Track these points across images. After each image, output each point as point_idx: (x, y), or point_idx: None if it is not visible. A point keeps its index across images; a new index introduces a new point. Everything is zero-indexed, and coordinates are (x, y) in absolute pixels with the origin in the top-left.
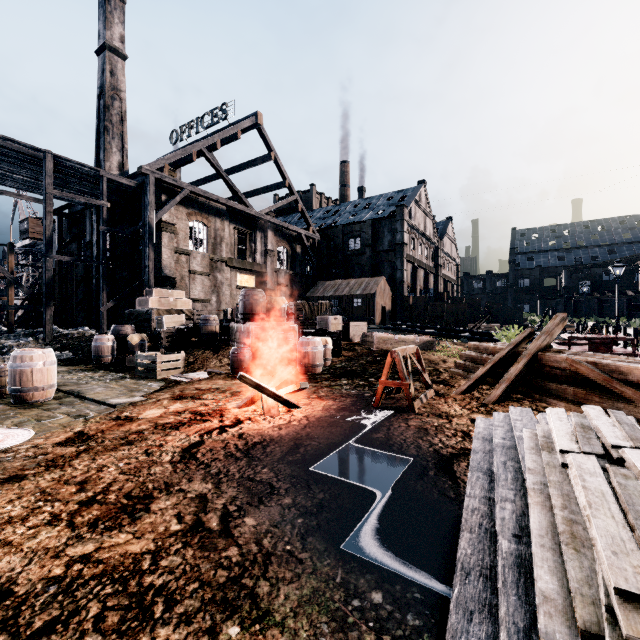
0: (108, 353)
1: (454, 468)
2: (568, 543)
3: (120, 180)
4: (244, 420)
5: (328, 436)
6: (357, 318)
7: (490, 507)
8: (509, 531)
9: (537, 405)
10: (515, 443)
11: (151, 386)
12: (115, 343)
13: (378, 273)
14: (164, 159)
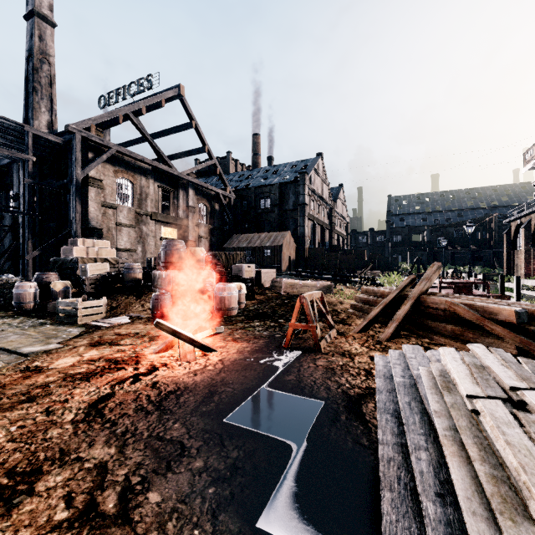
0: (30, 300)
1: (363, 410)
2: (502, 511)
3: (46, 136)
4: (160, 367)
5: (242, 381)
6: (267, 266)
7: (404, 455)
8: (431, 489)
9: (422, 341)
10: (414, 381)
11: (70, 332)
12: (38, 290)
13: (284, 228)
14: (91, 119)
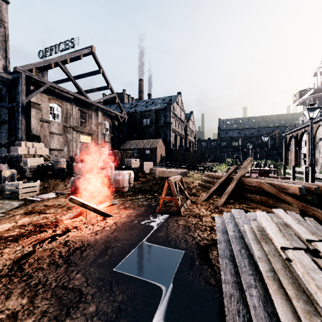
0: None
1: (210, 256)
2: None
3: (0, 74)
4: (71, 229)
5: (129, 237)
6: (147, 160)
7: (240, 291)
8: (263, 321)
9: (242, 206)
10: (241, 234)
11: (12, 204)
12: None
13: (158, 137)
14: (32, 64)
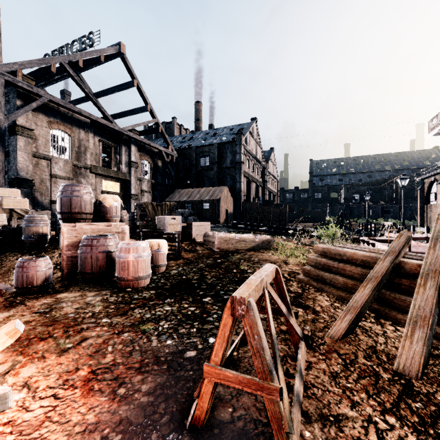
0: None
1: None
2: None
3: None
4: None
5: None
6: (206, 218)
7: None
8: None
9: None
10: None
11: None
12: None
13: (222, 184)
14: (17, 64)
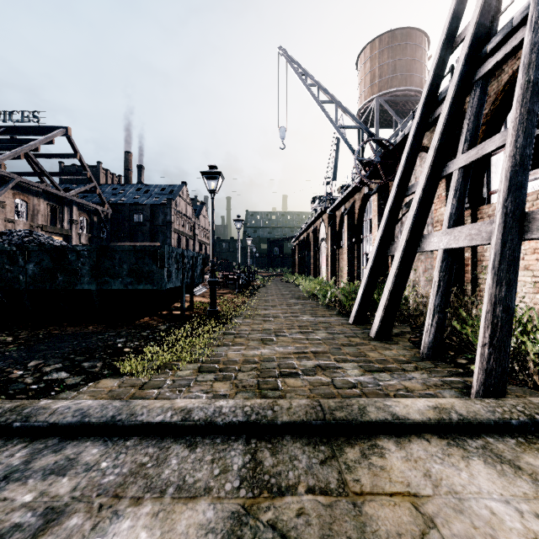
0: None
1: None
2: None
3: None
4: None
5: None
6: None
7: None
8: None
9: None
10: None
11: None
12: None
13: (155, 239)
14: (1, 159)
